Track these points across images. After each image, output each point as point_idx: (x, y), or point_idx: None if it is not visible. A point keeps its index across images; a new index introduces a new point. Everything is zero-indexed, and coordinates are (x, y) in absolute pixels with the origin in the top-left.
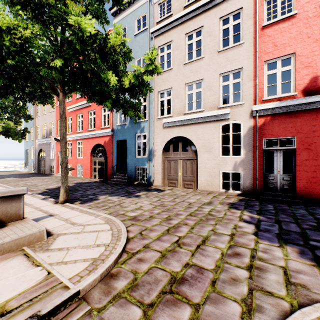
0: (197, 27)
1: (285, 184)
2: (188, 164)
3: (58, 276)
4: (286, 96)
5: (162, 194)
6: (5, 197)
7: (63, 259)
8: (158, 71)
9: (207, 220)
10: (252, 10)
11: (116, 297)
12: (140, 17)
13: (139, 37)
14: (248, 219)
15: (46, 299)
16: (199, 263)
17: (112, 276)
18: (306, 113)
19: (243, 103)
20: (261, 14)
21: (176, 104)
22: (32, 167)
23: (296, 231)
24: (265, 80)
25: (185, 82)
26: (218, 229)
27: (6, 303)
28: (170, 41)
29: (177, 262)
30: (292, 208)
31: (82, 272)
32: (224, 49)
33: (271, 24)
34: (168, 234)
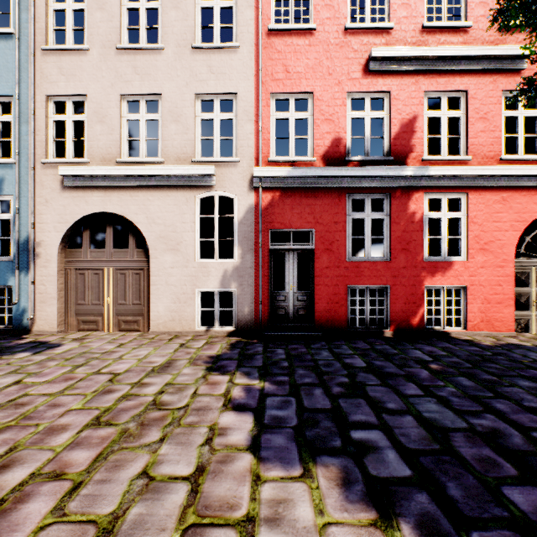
0: None
1: (301, 307)
2: (129, 276)
3: None
4: (302, 160)
5: (45, 357)
6: None
7: None
8: None
9: (142, 431)
10: None
11: None
12: None
13: None
14: (243, 396)
15: None
16: None
17: None
18: (327, 194)
19: (239, 161)
20: (267, 7)
21: (99, 137)
22: None
23: (325, 407)
24: (273, 127)
25: (122, 91)
26: (163, 460)
27: None
28: None
29: None
30: (312, 351)
31: None
32: (204, 45)
33: (282, 31)
34: None
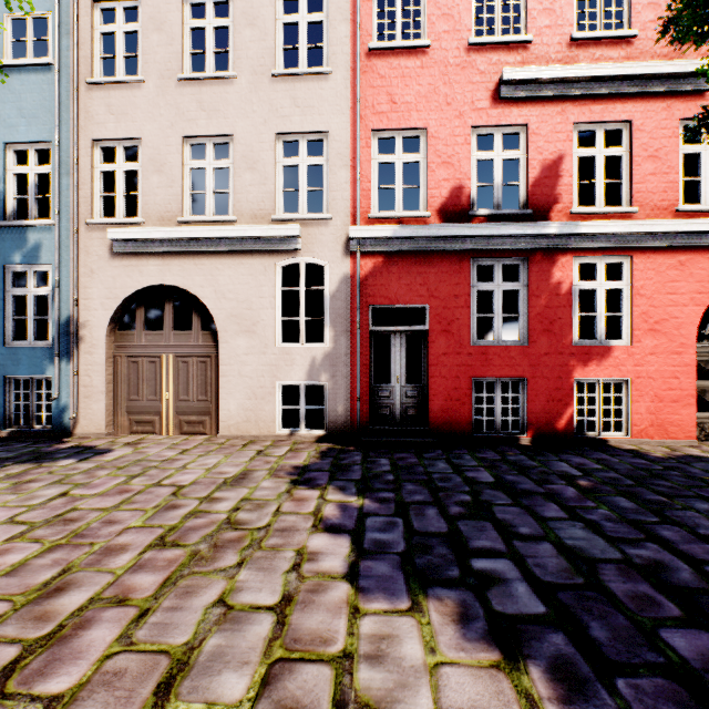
0: None
1: (411, 405)
2: (192, 365)
3: None
4: (413, 216)
5: (93, 465)
6: None
7: None
8: None
9: (216, 554)
10: (349, 2)
11: None
12: None
13: None
14: (337, 516)
15: None
16: None
17: None
18: (445, 259)
19: (331, 218)
20: (367, 20)
21: (156, 191)
22: None
23: (440, 531)
24: (375, 174)
25: (184, 133)
26: (242, 588)
27: None
28: None
29: None
30: (424, 461)
31: None
32: (287, 72)
33: (386, 51)
34: None
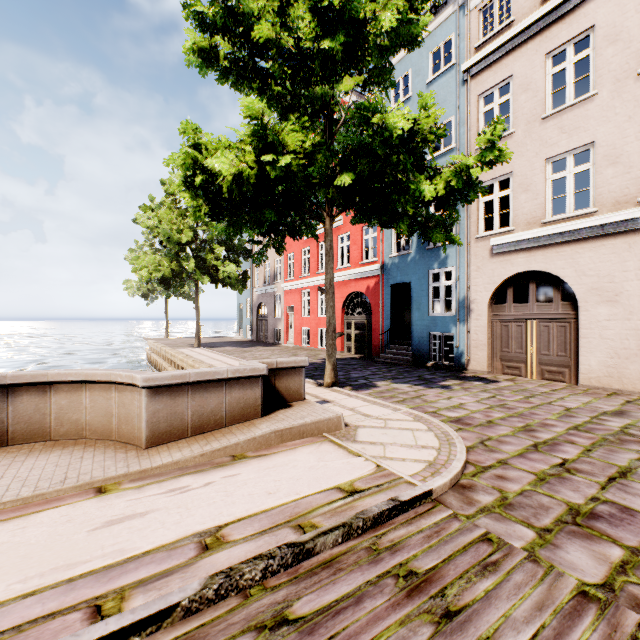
0: (578, 32)
1: None
2: (552, 329)
3: (393, 470)
4: None
5: (495, 387)
6: (288, 369)
7: (385, 455)
8: (504, 159)
9: (622, 442)
10: None
11: (485, 510)
12: (439, 46)
13: (436, 86)
14: None
15: (394, 489)
16: (621, 502)
17: (464, 487)
18: None
19: None
20: None
21: (523, 205)
22: (247, 332)
23: None
24: None
25: (546, 156)
26: None
27: (352, 483)
28: (507, 78)
29: (573, 492)
30: None
31: (422, 472)
32: None
33: None
34: (538, 452)
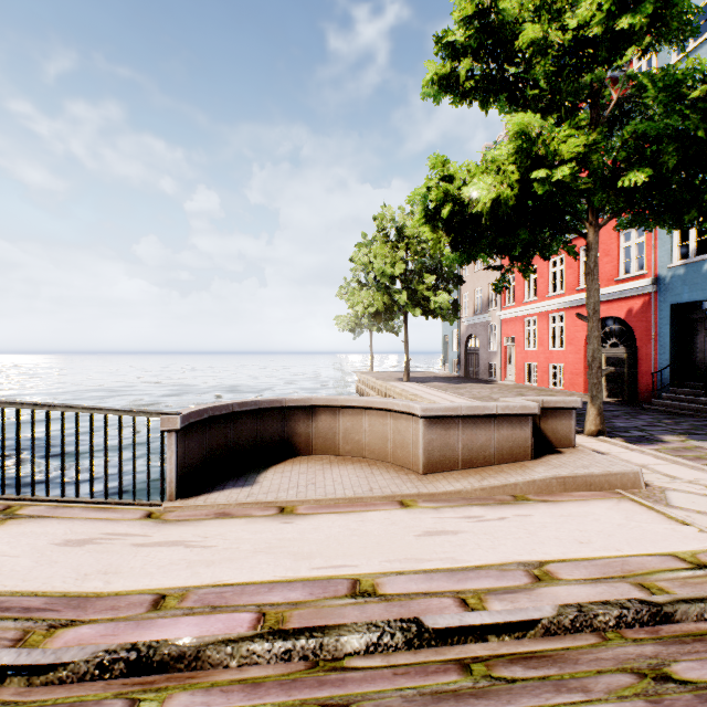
0: None
1: None
2: None
3: None
4: None
5: None
6: (554, 409)
7: None
8: None
9: None
10: None
11: None
12: None
13: None
14: None
15: None
16: None
17: None
18: None
19: None
20: None
21: None
22: (453, 367)
23: None
24: None
25: None
26: None
27: (692, 554)
28: None
29: None
30: None
31: None
32: None
33: None
34: None
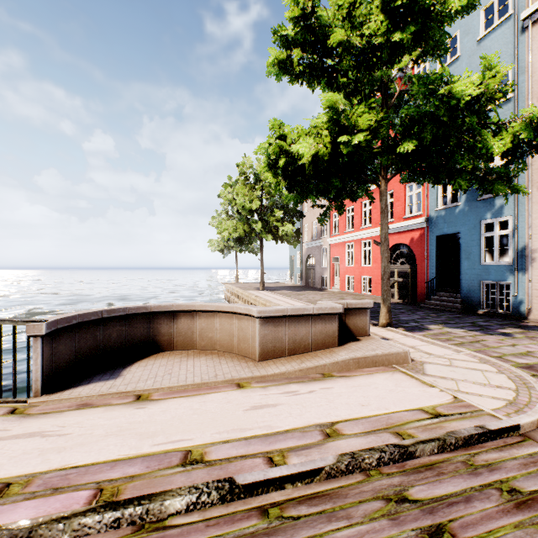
0: None
1: None
2: None
3: (471, 403)
4: None
5: None
6: (355, 309)
7: (459, 389)
8: None
9: None
10: None
11: None
12: (492, 0)
13: (489, 40)
14: None
15: (478, 418)
16: None
17: None
18: None
19: None
20: None
21: None
22: (297, 279)
23: None
24: None
25: None
26: None
27: (433, 407)
28: None
29: None
30: None
31: (503, 408)
32: None
33: None
34: None
